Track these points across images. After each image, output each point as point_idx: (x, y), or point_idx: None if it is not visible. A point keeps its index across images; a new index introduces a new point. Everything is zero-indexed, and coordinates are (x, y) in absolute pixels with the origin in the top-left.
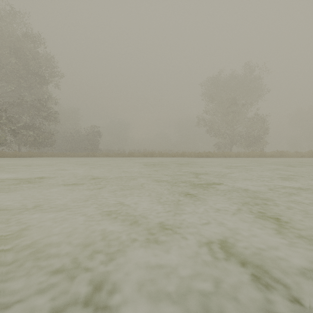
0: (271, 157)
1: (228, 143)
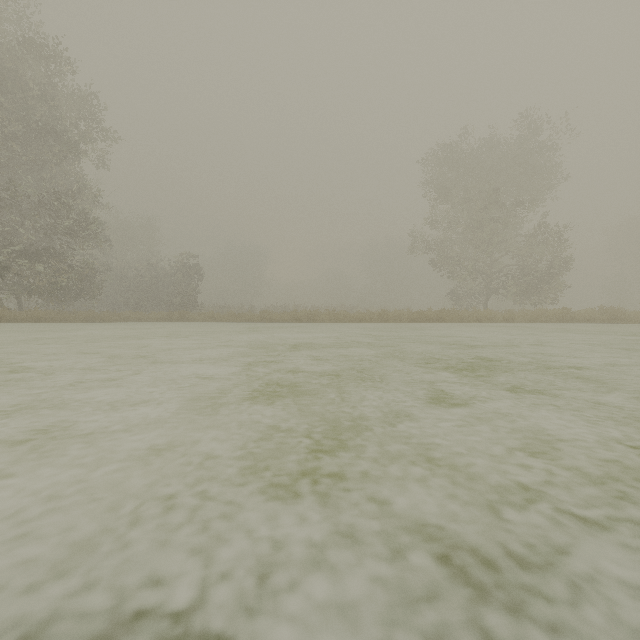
0: (589, 322)
1: (479, 290)
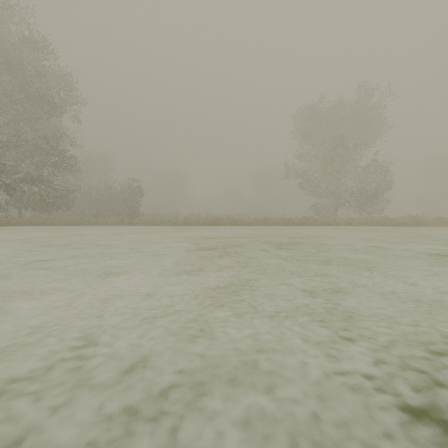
0: (401, 225)
1: (331, 204)
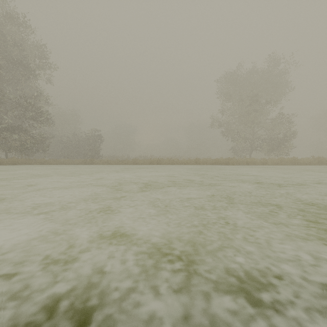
0: (307, 164)
1: (247, 148)
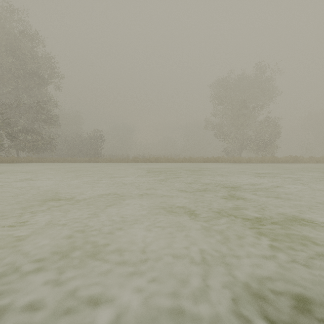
0: (284, 162)
1: (238, 147)
